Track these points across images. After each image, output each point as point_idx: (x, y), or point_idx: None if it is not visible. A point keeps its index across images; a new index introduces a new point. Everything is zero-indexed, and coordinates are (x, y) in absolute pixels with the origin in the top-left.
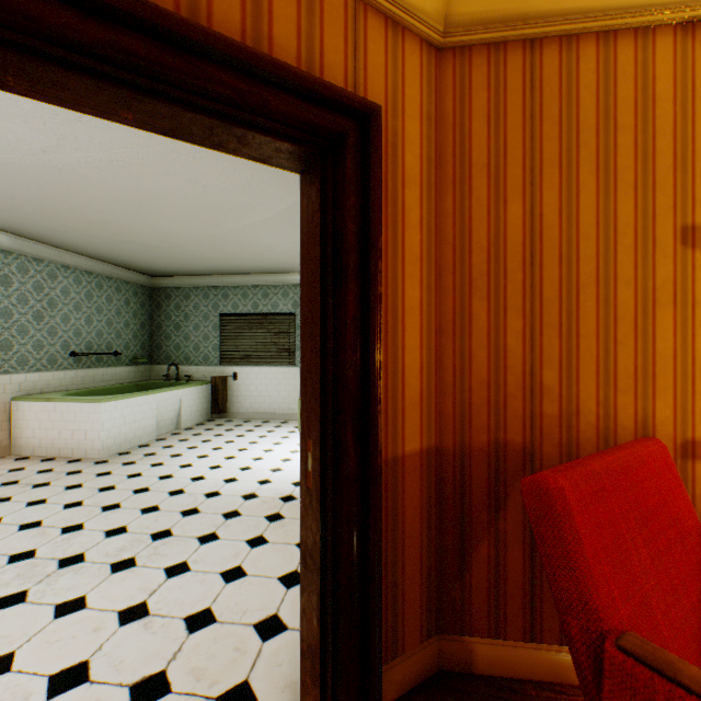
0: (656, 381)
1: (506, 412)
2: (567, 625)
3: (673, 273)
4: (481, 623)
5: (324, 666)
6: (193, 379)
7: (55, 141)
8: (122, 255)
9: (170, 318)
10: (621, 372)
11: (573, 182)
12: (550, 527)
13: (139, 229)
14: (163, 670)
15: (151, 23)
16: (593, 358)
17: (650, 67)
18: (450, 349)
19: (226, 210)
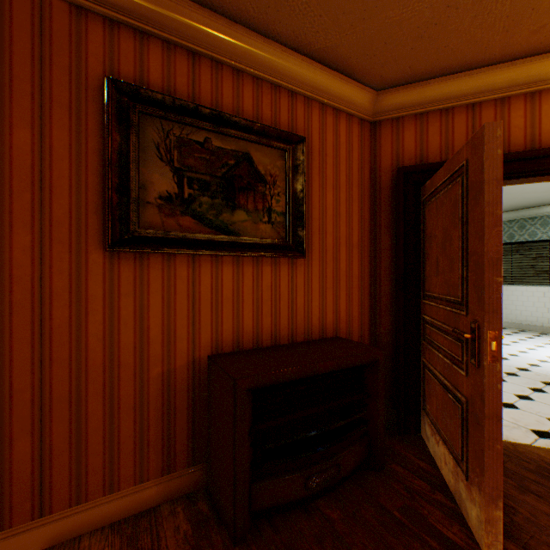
0: None
1: None
2: None
3: None
4: None
5: None
6: None
7: None
8: None
9: None
10: None
11: None
12: None
13: None
14: None
15: (521, 158)
16: None
17: None
18: None
19: None
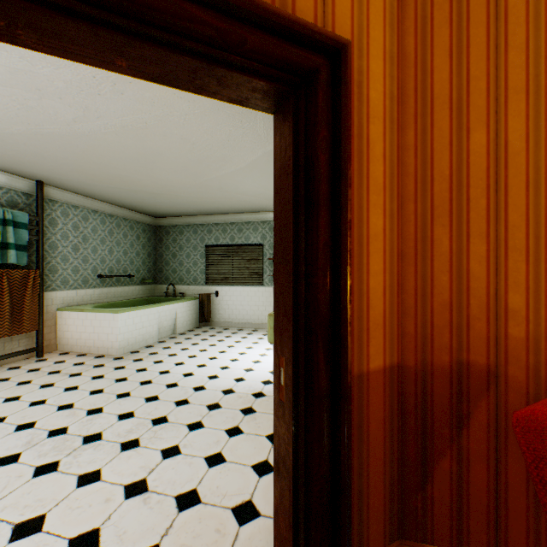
0: None
1: (469, 333)
2: None
3: None
4: (443, 534)
5: None
6: (185, 295)
7: (82, 113)
8: (133, 202)
9: (168, 249)
10: None
11: (541, 107)
12: None
13: (145, 180)
14: (157, 544)
15: None
16: None
17: None
18: (412, 273)
19: (209, 162)
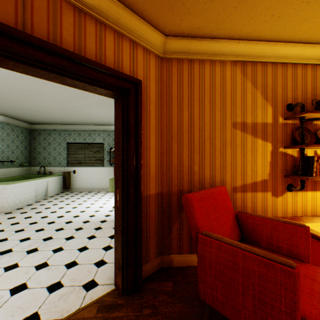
0: (226, 169)
1: (183, 180)
2: (192, 233)
3: (230, 136)
4: (175, 250)
5: (123, 264)
6: (53, 173)
7: None
8: (16, 113)
9: (40, 144)
10: (217, 166)
11: (203, 106)
12: (188, 208)
13: (29, 103)
14: (59, 281)
15: (70, 57)
16: (209, 162)
17: (224, 73)
18: (165, 159)
19: (74, 98)
